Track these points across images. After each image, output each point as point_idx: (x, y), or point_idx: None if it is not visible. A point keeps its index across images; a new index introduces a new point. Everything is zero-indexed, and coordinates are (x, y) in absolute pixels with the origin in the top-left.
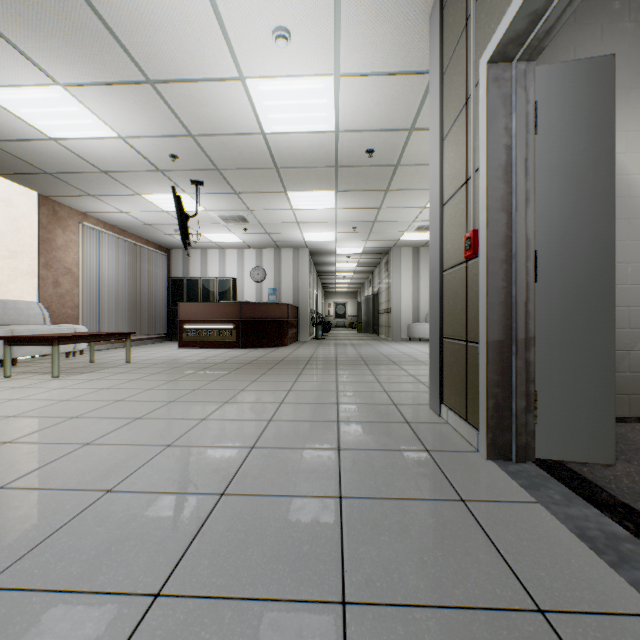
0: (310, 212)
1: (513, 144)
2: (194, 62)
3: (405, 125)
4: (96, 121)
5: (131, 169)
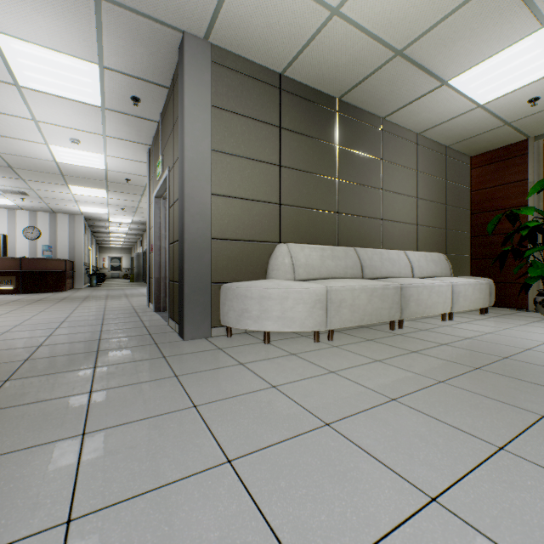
0: (87, 197)
1: (162, 222)
2: (16, 134)
3: (146, 175)
4: None
5: None
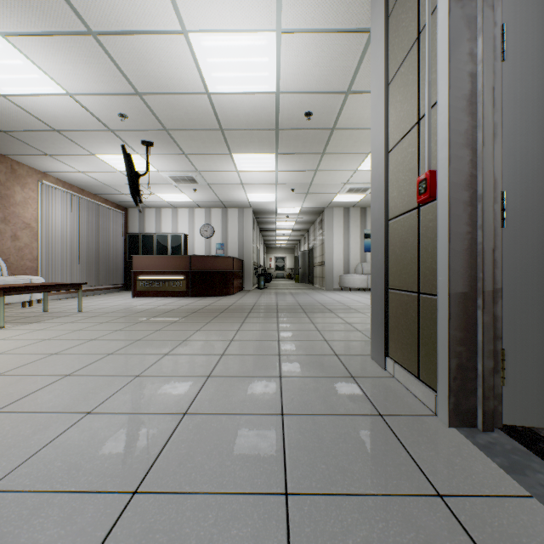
0: (253, 174)
1: (479, 71)
2: (135, 11)
3: (342, 87)
4: (42, 76)
5: (83, 128)
